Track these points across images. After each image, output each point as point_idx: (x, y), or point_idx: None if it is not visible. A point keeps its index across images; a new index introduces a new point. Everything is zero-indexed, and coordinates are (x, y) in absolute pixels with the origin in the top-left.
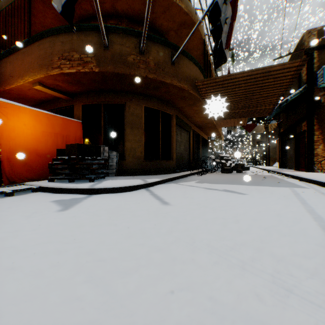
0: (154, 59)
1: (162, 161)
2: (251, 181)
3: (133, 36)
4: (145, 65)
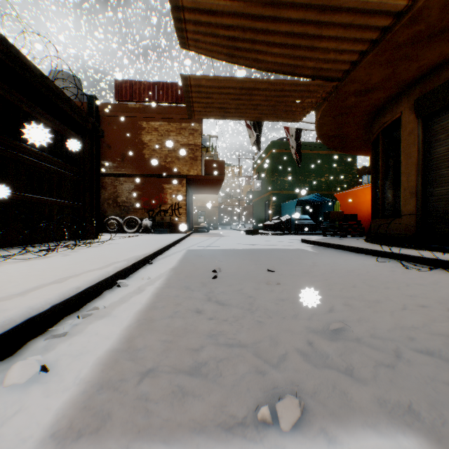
0: None
1: (380, 221)
2: (243, 256)
3: None
4: None
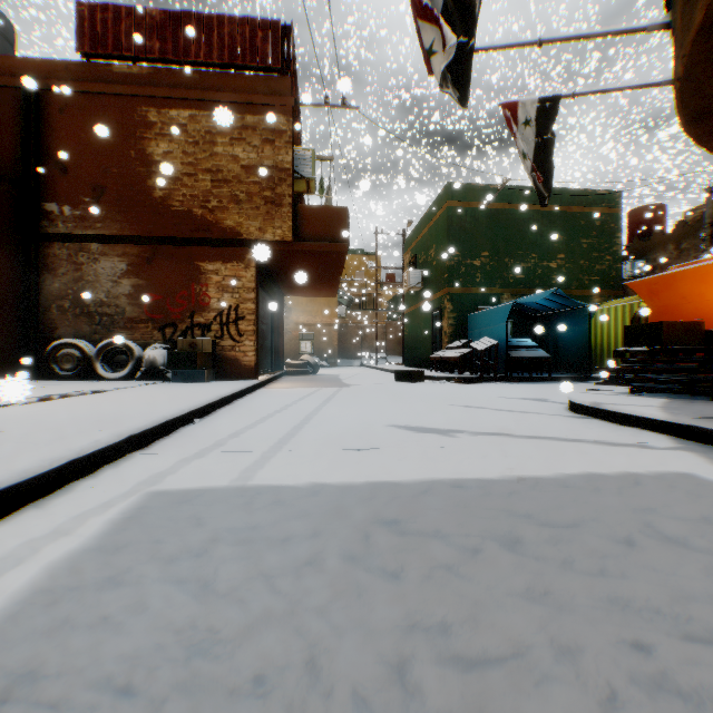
0: (678, 3)
1: None
2: None
3: (669, 3)
4: (673, 53)
